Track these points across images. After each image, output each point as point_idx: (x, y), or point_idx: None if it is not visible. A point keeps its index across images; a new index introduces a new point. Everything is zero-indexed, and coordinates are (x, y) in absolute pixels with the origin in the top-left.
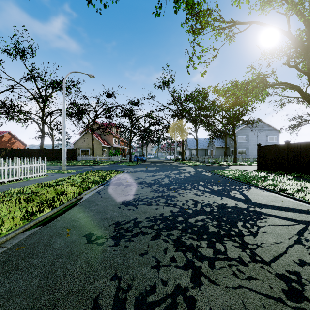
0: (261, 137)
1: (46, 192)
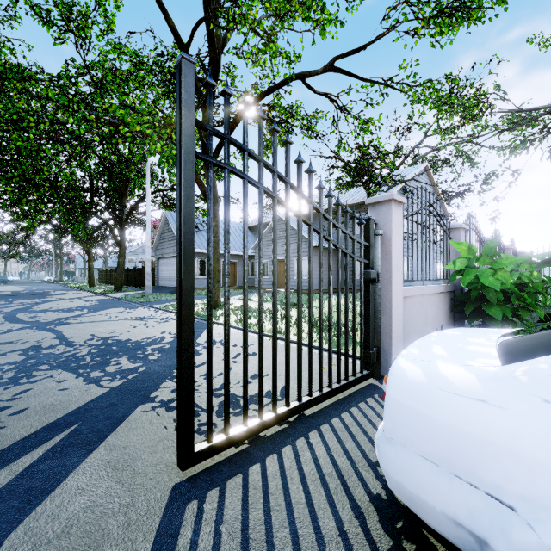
0: None
1: None
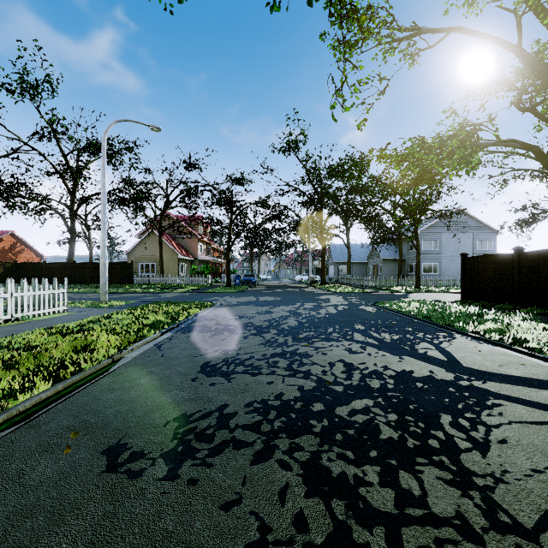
0: (464, 242)
1: (54, 346)
